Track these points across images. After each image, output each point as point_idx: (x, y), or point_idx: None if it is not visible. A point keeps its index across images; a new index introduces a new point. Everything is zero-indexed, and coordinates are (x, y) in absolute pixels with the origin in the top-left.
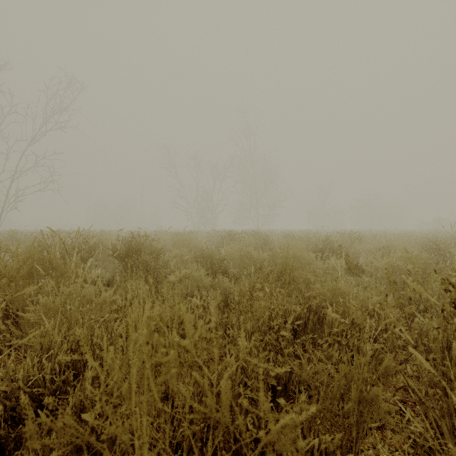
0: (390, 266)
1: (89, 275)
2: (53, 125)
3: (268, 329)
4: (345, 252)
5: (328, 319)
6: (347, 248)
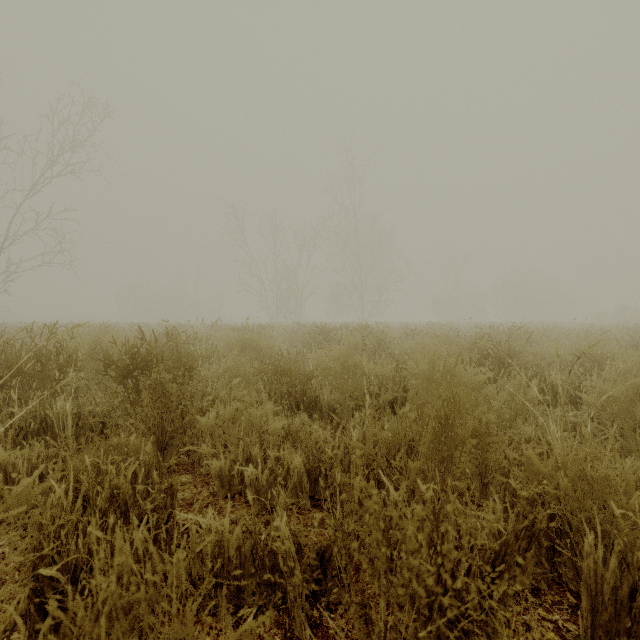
0: (632, 395)
1: (54, 410)
2: (63, 169)
3: (430, 597)
4: (521, 362)
5: (586, 566)
6: (522, 354)
